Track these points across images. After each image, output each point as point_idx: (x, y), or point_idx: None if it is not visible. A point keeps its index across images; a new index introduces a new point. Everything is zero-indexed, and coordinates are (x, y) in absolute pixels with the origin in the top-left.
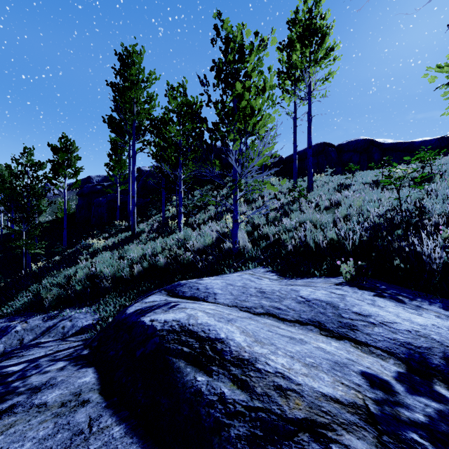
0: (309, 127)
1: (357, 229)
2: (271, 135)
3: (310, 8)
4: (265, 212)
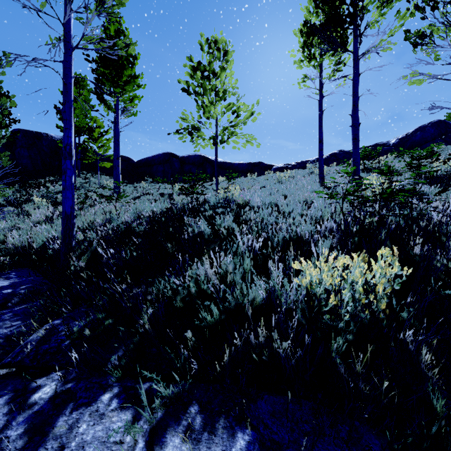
0: (117, 140)
1: (54, 233)
2: (107, 138)
3: (112, 35)
4: (51, 216)
